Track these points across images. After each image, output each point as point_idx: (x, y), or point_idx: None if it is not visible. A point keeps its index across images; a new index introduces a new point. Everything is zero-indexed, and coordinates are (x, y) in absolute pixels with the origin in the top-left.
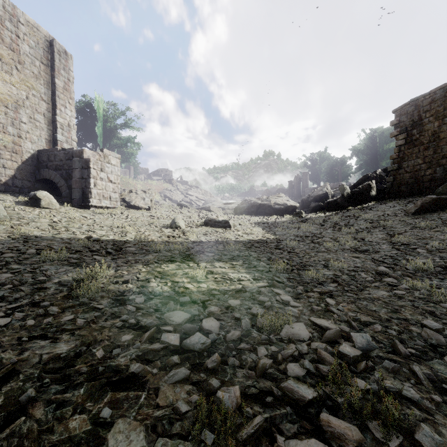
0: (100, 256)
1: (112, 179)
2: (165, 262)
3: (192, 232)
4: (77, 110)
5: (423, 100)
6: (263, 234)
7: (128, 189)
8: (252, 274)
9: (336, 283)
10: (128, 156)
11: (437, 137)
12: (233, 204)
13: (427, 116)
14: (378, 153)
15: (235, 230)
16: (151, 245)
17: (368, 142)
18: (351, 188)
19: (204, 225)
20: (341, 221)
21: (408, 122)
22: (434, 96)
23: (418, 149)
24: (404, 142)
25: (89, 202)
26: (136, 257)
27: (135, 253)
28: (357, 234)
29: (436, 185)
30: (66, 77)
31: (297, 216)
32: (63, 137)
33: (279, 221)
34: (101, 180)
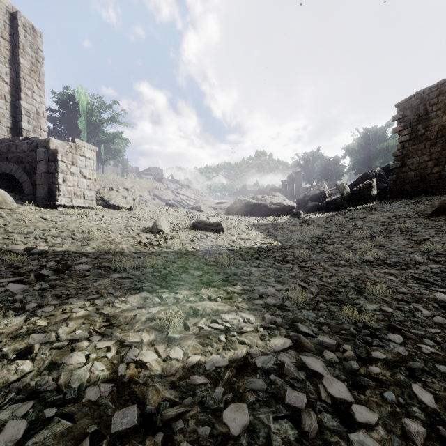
0: (24, 284)
1: (87, 174)
2: (124, 293)
3: (176, 238)
4: (59, 102)
5: (430, 93)
6: (262, 239)
7: (108, 187)
8: (259, 312)
9: (397, 333)
10: (115, 153)
11: (445, 132)
12: (225, 204)
13: (433, 109)
14: (371, 152)
15: (228, 235)
16: (112, 261)
17: (361, 142)
18: (349, 188)
19: (193, 229)
20: (347, 222)
21: (413, 116)
22: (442, 87)
23: (424, 146)
24: (409, 138)
25: (56, 201)
26: (84, 282)
27: (85, 274)
28: (372, 239)
29: (445, 184)
30: (34, 57)
31: (295, 217)
32: (30, 126)
33: (276, 222)
34: (72, 175)
